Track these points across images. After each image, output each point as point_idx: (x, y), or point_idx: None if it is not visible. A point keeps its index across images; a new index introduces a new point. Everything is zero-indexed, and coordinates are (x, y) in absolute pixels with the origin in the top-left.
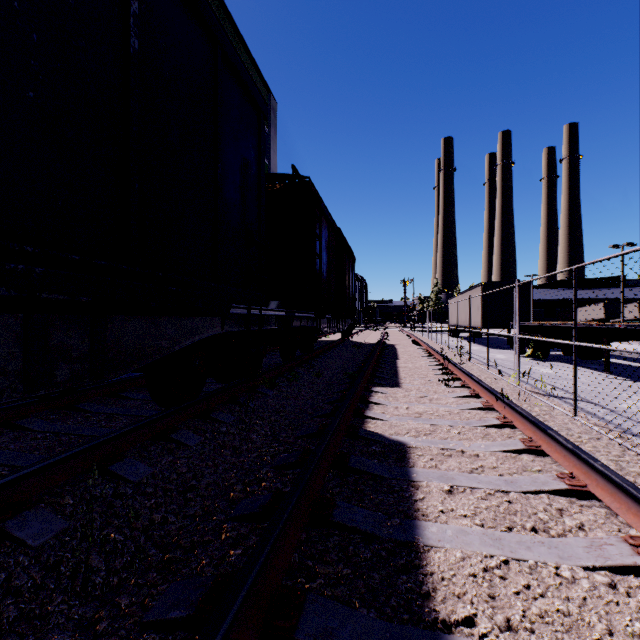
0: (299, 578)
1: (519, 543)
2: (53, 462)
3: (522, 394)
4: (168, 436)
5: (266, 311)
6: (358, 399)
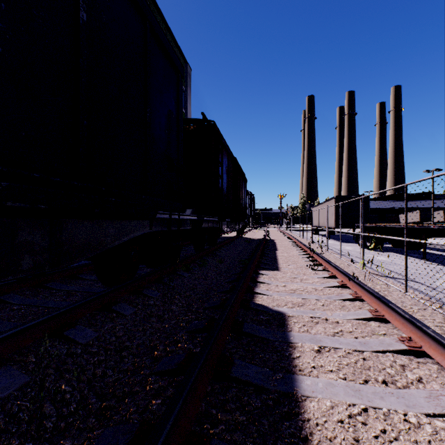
0: (205, 424)
1: (374, 394)
2: (20, 330)
3: (366, 275)
4: (110, 308)
5: (183, 216)
6: (249, 279)
